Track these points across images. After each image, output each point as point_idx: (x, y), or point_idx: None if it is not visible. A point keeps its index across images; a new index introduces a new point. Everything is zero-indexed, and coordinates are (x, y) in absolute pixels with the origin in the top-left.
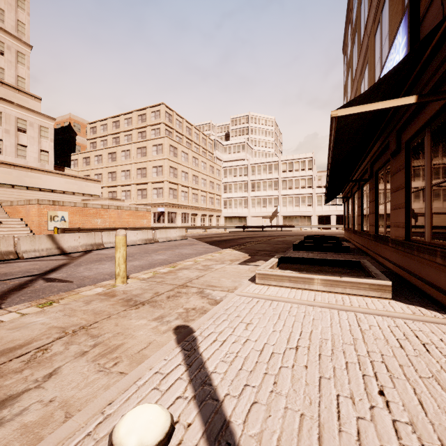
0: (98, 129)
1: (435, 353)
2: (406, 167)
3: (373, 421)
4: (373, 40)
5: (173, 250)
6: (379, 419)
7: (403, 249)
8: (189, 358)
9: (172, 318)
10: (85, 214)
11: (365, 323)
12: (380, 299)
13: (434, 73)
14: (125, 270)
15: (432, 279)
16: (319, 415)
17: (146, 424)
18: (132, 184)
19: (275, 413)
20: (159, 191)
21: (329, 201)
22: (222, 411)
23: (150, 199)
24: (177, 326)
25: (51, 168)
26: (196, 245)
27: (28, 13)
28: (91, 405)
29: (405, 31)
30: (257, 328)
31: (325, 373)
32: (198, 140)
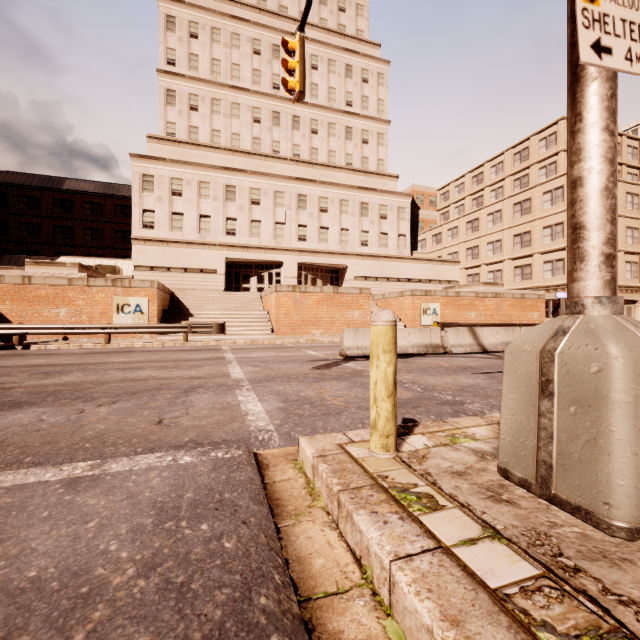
0: (451, 194)
1: None
2: None
3: None
4: None
5: None
6: None
7: None
8: None
9: None
10: (456, 306)
11: None
12: None
13: None
14: None
15: None
16: None
17: None
18: (504, 260)
19: None
20: (555, 266)
21: None
22: None
23: (538, 280)
24: None
25: (408, 254)
26: None
27: (386, 87)
28: None
29: None
30: None
31: None
32: (635, 159)
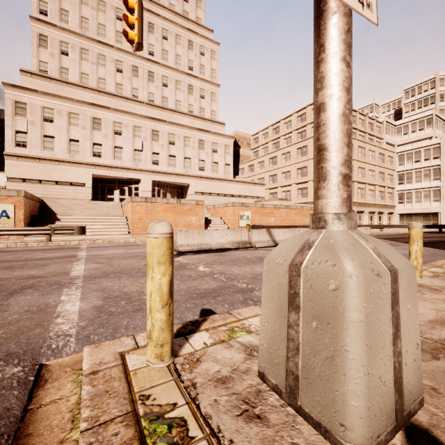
0: (260, 139)
1: None
2: None
3: None
4: None
5: None
6: None
7: None
8: None
9: None
10: (262, 214)
11: None
12: None
13: None
14: (421, 264)
15: None
16: None
17: None
18: (291, 184)
19: None
20: None
21: None
22: None
23: (311, 197)
24: None
25: (232, 178)
26: (401, 246)
27: (217, 61)
28: None
29: None
30: None
31: None
32: (363, 126)
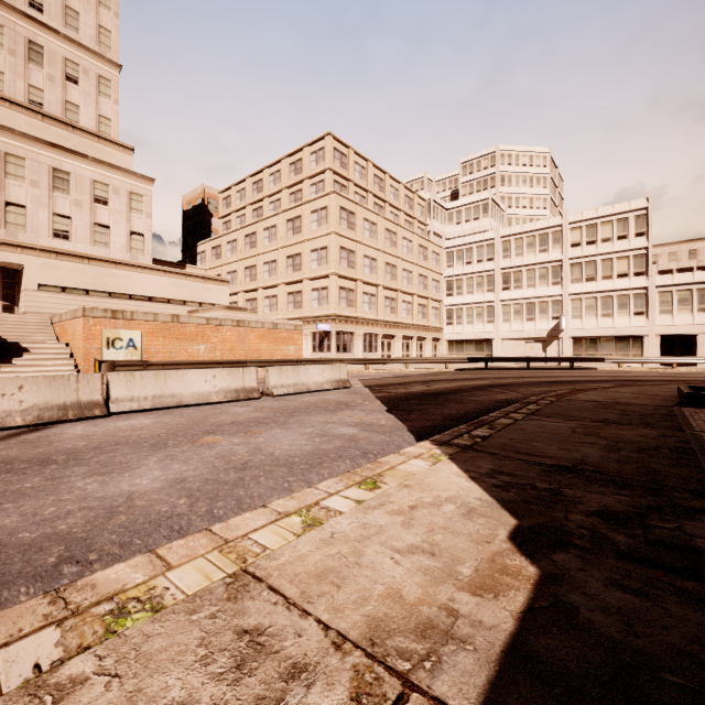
0: (233, 200)
1: None
2: None
3: None
4: None
5: (257, 433)
6: None
7: None
8: None
9: None
10: (175, 336)
11: None
12: None
13: None
14: None
15: None
16: None
17: None
18: (278, 284)
19: None
20: (321, 295)
21: None
22: None
23: (307, 309)
24: None
25: (148, 262)
26: (347, 411)
27: (115, 13)
28: None
29: None
30: None
31: None
32: (397, 200)
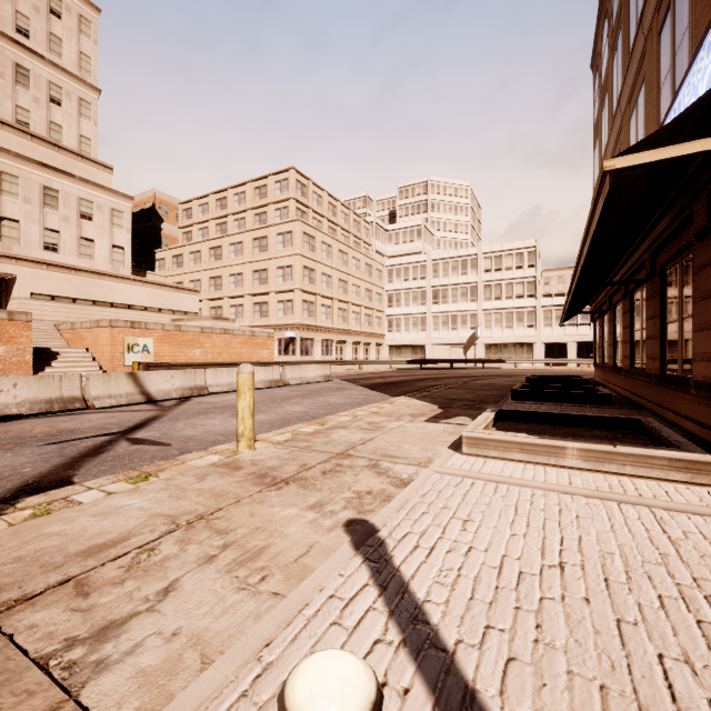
0: (195, 212)
1: None
2: None
3: None
4: (657, 40)
5: (315, 398)
6: None
7: None
8: (381, 575)
9: (337, 506)
10: (177, 342)
11: (674, 528)
12: (689, 485)
13: None
14: (252, 427)
15: None
16: (635, 690)
17: (341, 686)
18: (245, 295)
19: (553, 681)
20: (287, 306)
21: (567, 319)
22: (458, 670)
23: (274, 318)
24: (348, 520)
25: (128, 273)
26: (348, 390)
27: (95, 41)
28: (239, 646)
29: None
30: (483, 529)
31: (626, 614)
32: (347, 224)
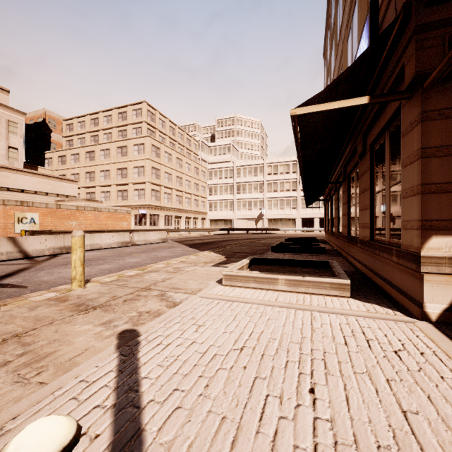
0: (75, 127)
1: (375, 349)
2: (371, 169)
3: (294, 420)
4: (346, 45)
5: (150, 253)
6: (301, 417)
7: (368, 249)
8: (124, 364)
9: (121, 322)
10: (58, 216)
11: (318, 322)
12: (340, 297)
13: (390, 76)
14: (82, 273)
15: (390, 277)
16: (241, 417)
17: (40, 439)
18: (111, 185)
19: (196, 418)
20: (140, 193)
21: (310, 204)
22: (139, 419)
23: (131, 201)
24: (123, 330)
25: (21, 167)
26: (175, 248)
27: None
28: None
29: (367, 35)
30: (208, 330)
31: (262, 373)
32: (182, 140)
